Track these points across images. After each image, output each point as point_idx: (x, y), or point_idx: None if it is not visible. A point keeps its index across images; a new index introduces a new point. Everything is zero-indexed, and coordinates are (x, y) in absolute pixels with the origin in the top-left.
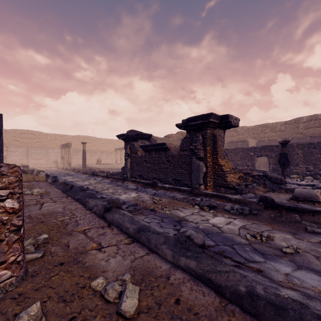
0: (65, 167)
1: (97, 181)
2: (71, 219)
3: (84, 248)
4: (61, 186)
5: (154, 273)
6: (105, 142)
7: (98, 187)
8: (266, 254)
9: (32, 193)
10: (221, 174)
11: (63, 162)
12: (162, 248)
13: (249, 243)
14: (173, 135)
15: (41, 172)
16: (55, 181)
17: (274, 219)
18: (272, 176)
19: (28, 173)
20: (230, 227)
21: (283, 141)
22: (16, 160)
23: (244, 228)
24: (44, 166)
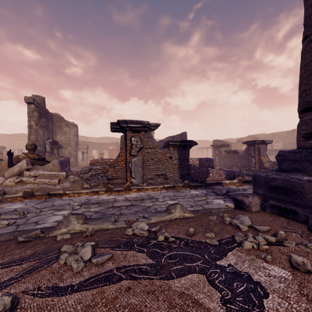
0: None
1: None
2: None
3: None
4: None
5: None
6: None
7: None
8: None
9: None
10: (262, 163)
11: None
12: None
13: None
14: (244, 139)
15: None
16: None
17: None
18: None
19: None
20: None
21: None
22: None
23: None
24: None
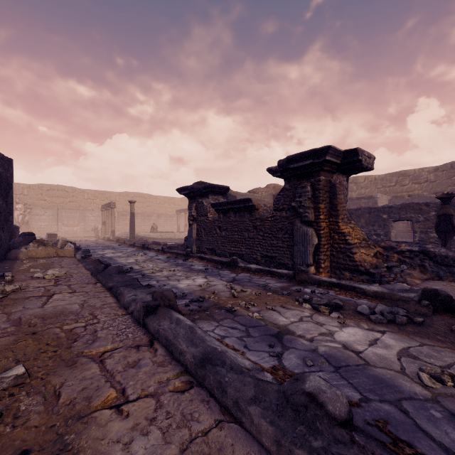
0: (107, 236)
1: (148, 258)
2: (87, 327)
3: (88, 403)
4: (93, 266)
5: None
6: (163, 202)
7: (146, 268)
8: None
9: (43, 277)
10: (345, 248)
11: (105, 229)
12: (251, 414)
13: (432, 396)
14: (260, 190)
15: (68, 243)
16: (86, 258)
17: None
18: (436, 253)
19: (48, 245)
20: (380, 352)
21: (443, 194)
22: (43, 227)
23: (407, 356)
24: (79, 235)
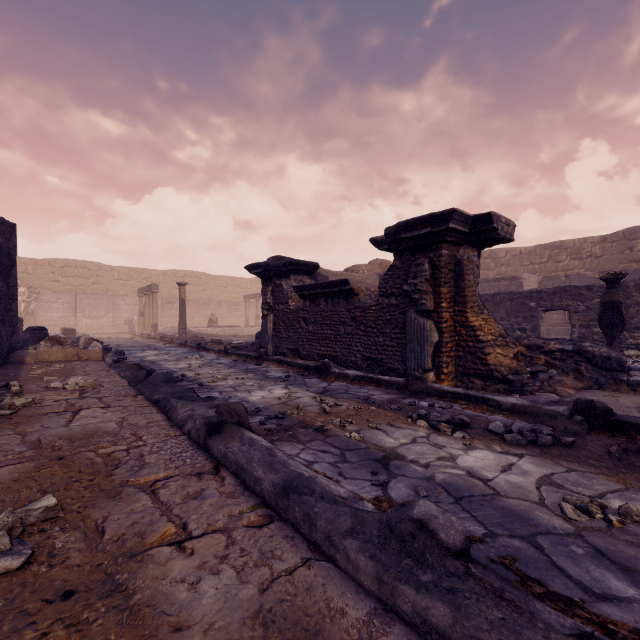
0: (147, 332)
1: (205, 362)
2: (130, 451)
3: (141, 539)
4: (130, 372)
5: (325, 638)
6: (226, 284)
7: (204, 375)
8: (635, 569)
9: (64, 387)
10: (475, 347)
11: (144, 322)
12: (347, 549)
13: (575, 531)
14: (362, 267)
15: (94, 342)
16: (119, 361)
17: (622, 461)
18: (596, 353)
19: (66, 344)
20: (515, 480)
21: (609, 274)
22: (55, 319)
23: (549, 485)
24: (107, 331)
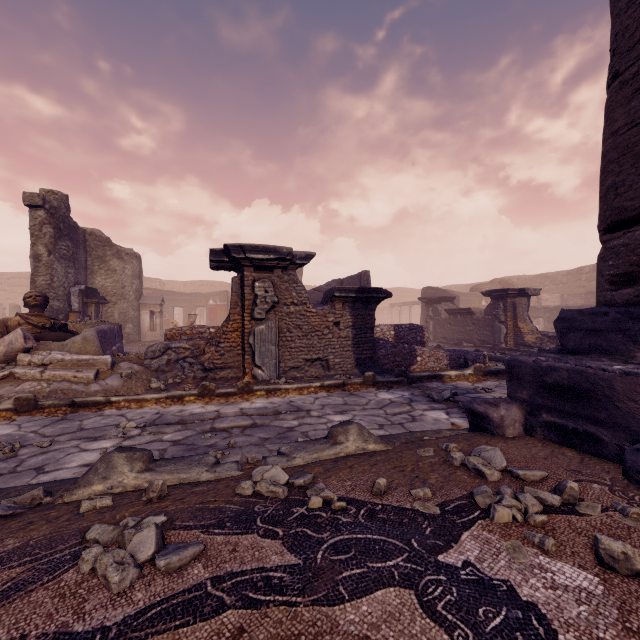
0: None
1: None
2: None
3: None
4: None
5: None
6: None
7: None
8: None
9: None
10: (520, 335)
11: None
12: None
13: None
14: (484, 286)
15: None
16: None
17: None
18: None
19: None
20: None
21: None
22: None
23: None
24: None
